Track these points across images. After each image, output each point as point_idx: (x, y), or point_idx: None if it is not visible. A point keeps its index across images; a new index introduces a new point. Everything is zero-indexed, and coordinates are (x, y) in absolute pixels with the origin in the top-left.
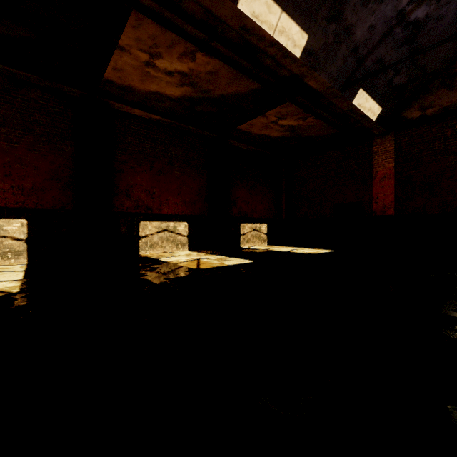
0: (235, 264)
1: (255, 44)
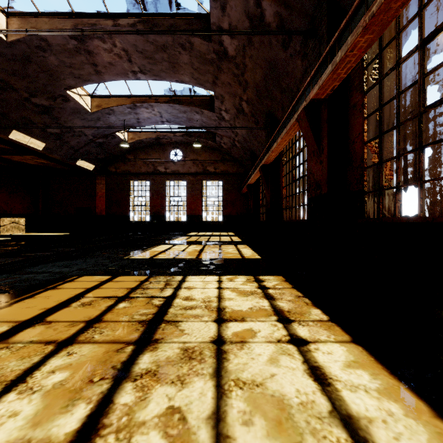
0: (3, 239)
1: (17, 143)
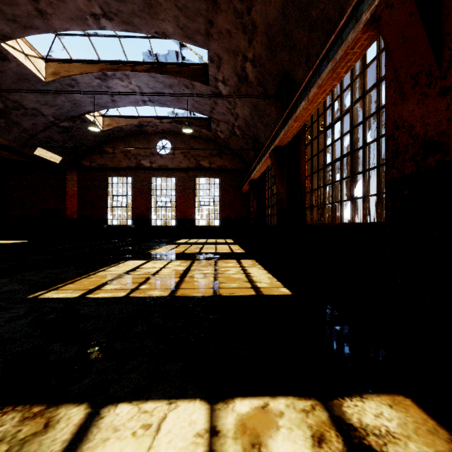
0: None
1: None
